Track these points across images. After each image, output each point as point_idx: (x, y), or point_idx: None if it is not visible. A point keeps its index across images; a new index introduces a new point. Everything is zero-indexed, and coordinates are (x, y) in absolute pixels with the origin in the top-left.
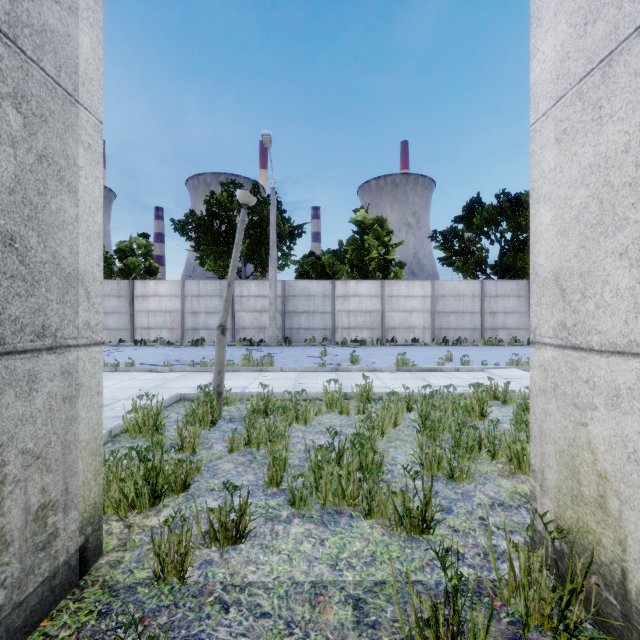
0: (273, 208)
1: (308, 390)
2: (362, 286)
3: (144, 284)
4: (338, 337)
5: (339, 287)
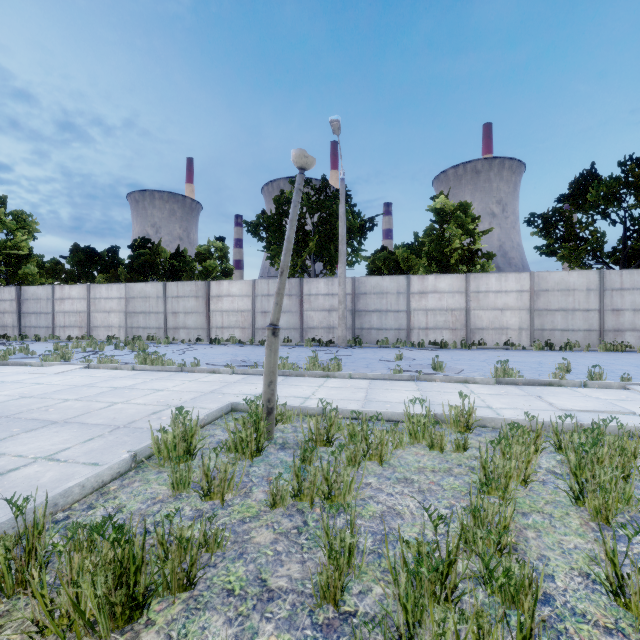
0: (342, 200)
1: (382, 405)
2: (442, 281)
3: (218, 285)
4: (414, 338)
5: (415, 283)
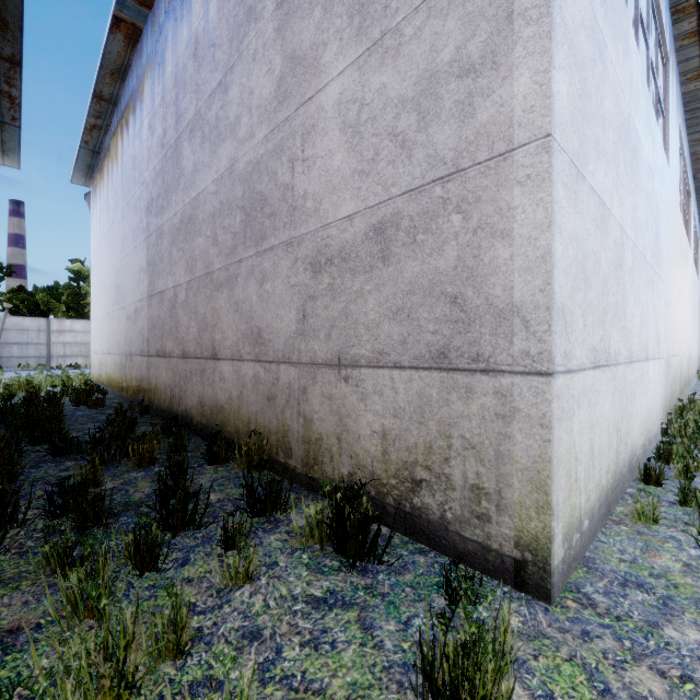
0: None
1: None
2: (78, 324)
3: None
4: (54, 363)
5: (55, 324)
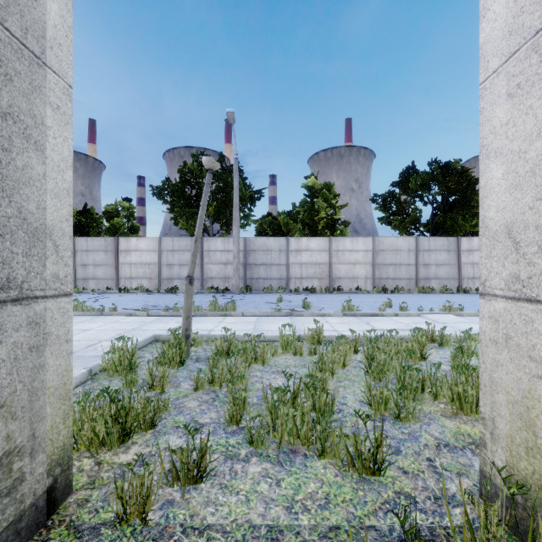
0: (236, 175)
1: (266, 333)
2: (312, 242)
3: (127, 241)
4: (292, 286)
5: (293, 243)
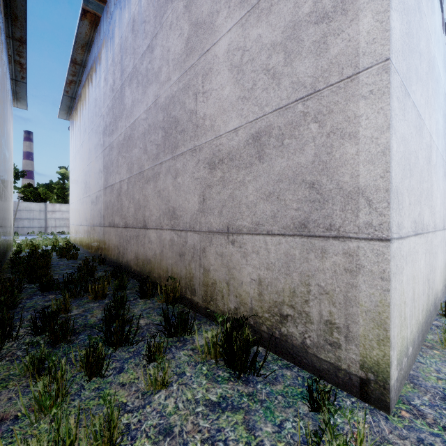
0: None
1: None
2: (63, 207)
3: None
4: (49, 231)
5: (50, 207)
